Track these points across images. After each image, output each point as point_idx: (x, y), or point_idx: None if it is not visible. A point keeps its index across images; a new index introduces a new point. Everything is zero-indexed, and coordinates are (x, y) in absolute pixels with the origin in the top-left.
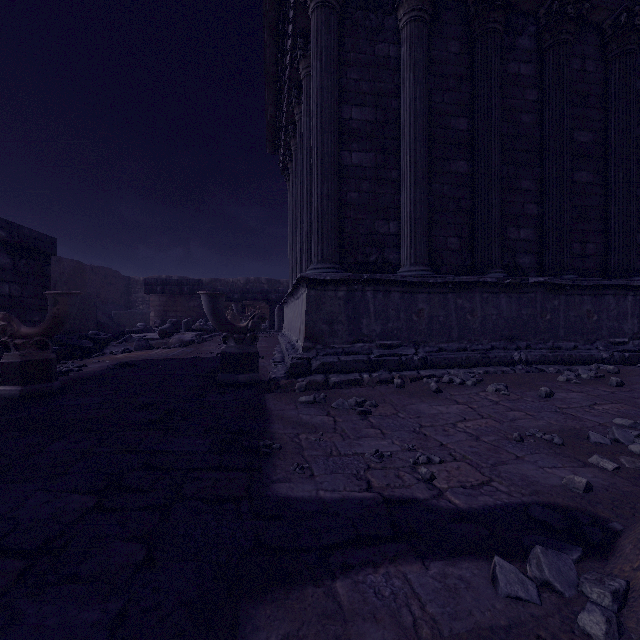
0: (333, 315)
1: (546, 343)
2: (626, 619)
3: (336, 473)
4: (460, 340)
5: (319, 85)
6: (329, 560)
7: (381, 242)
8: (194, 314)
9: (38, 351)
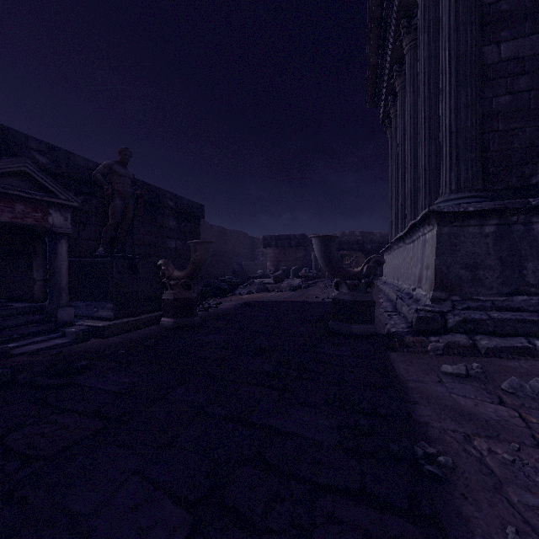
0: (476, 257)
1: None
2: None
3: None
4: None
5: None
6: None
7: None
8: (300, 263)
9: (184, 291)
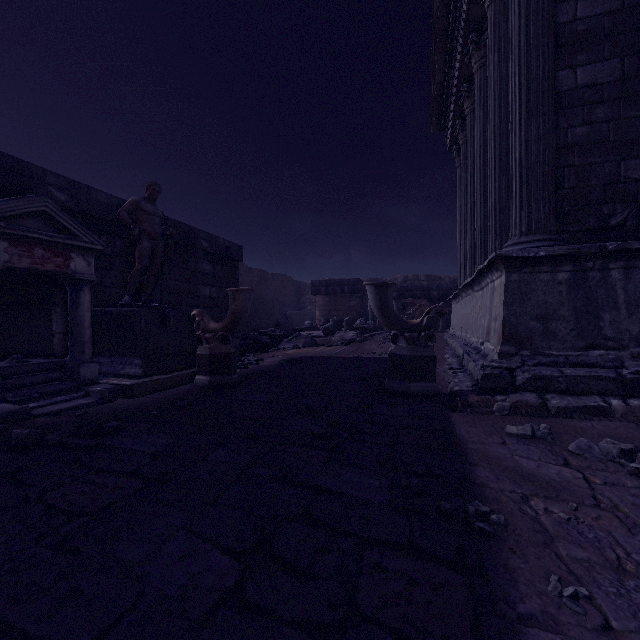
0: (548, 307)
1: None
2: None
3: None
4: None
5: None
6: None
7: (633, 193)
8: (354, 313)
9: (222, 345)
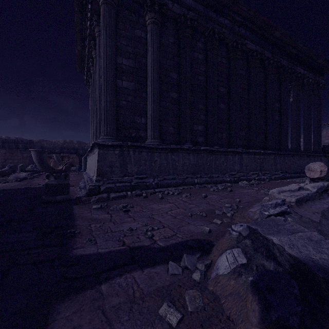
0: (112, 163)
1: (208, 175)
2: (208, 272)
3: (108, 240)
4: (173, 174)
5: (105, 43)
6: (99, 277)
7: (137, 127)
8: (27, 161)
9: None
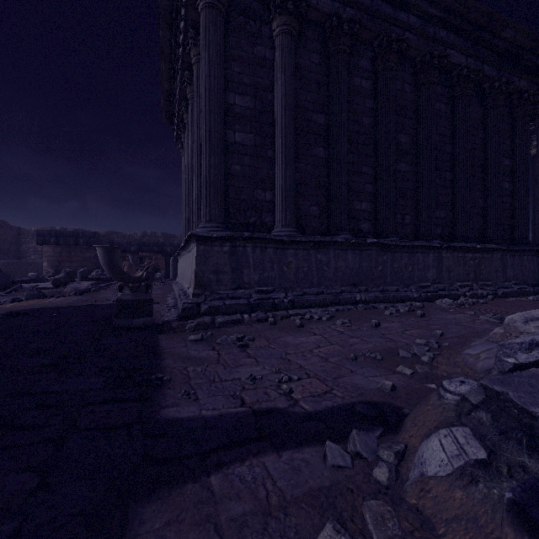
0: (219, 266)
1: (378, 287)
2: (402, 468)
3: (217, 395)
4: (319, 286)
5: (207, 73)
6: (206, 462)
7: (259, 207)
8: (90, 264)
9: None
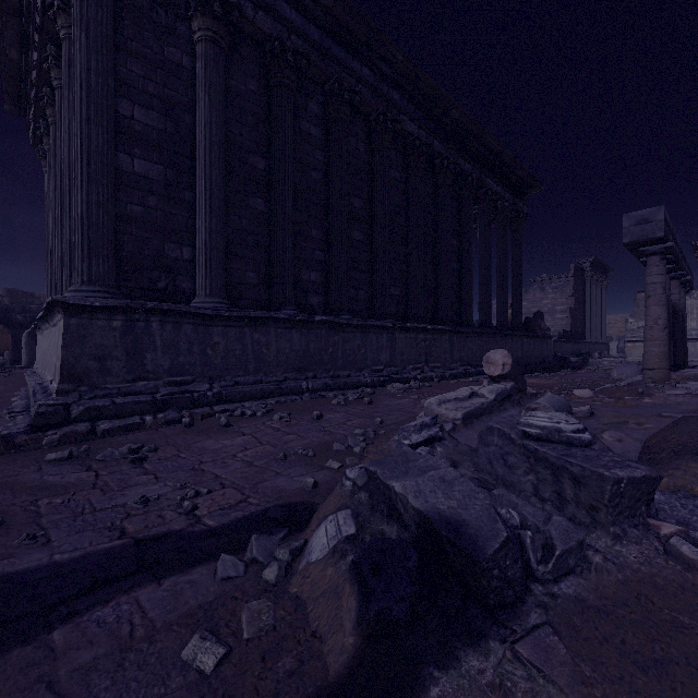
0: (105, 349)
1: (329, 373)
2: (296, 563)
3: (84, 531)
4: (256, 373)
5: (85, 63)
6: (50, 617)
7: (172, 267)
8: None
9: None
